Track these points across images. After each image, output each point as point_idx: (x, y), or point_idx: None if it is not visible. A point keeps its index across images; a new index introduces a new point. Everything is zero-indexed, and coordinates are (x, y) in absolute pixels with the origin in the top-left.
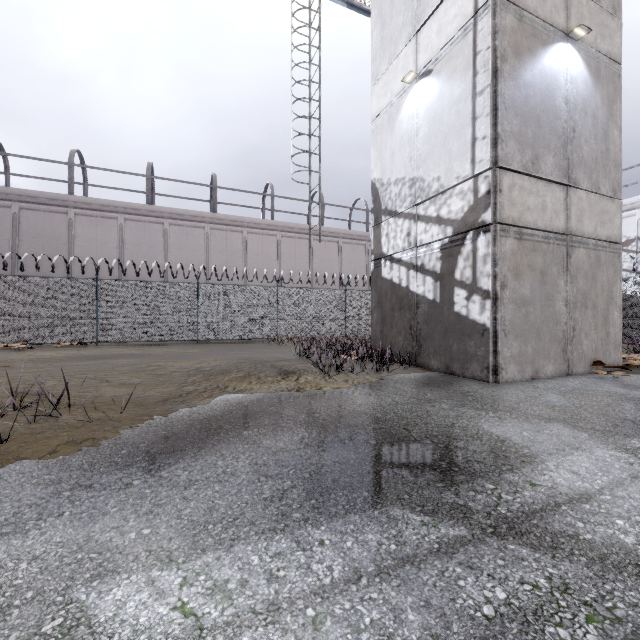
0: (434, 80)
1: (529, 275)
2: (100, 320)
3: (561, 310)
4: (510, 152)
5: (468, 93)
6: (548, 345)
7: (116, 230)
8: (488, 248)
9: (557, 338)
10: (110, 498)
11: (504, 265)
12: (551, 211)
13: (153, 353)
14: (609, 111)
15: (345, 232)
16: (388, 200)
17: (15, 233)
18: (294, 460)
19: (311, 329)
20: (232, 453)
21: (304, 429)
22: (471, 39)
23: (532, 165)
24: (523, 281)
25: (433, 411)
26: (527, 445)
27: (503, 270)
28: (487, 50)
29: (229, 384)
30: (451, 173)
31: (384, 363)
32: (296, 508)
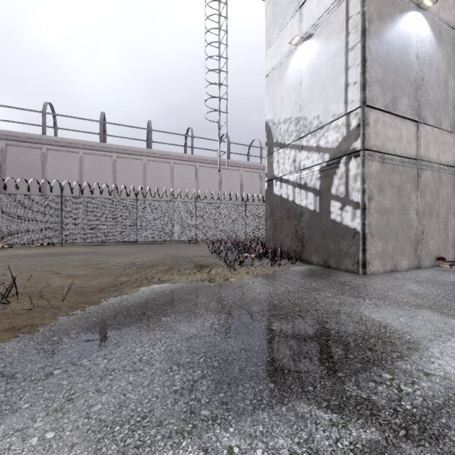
0: (314, 41)
1: (389, 190)
2: (64, 226)
3: (413, 218)
4: (375, 94)
5: (342, 49)
6: (404, 245)
7: (77, 161)
8: (358, 169)
9: (410, 239)
10: (26, 391)
11: (371, 182)
12: (406, 141)
13: (102, 251)
14: (448, 66)
15: (245, 163)
16: (278, 135)
17: (3, 163)
18: (204, 347)
19: (220, 233)
20: (150, 340)
21: (214, 315)
22: (344, 7)
23: (392, 105)
24: (385, 195)
25: (320, 299)
26: (407, 331)
27: (370, 186)
28: (357, 15)
29: (155, 275)
30: (328, 112)
31: (276, 259)
32: (205, 403)
